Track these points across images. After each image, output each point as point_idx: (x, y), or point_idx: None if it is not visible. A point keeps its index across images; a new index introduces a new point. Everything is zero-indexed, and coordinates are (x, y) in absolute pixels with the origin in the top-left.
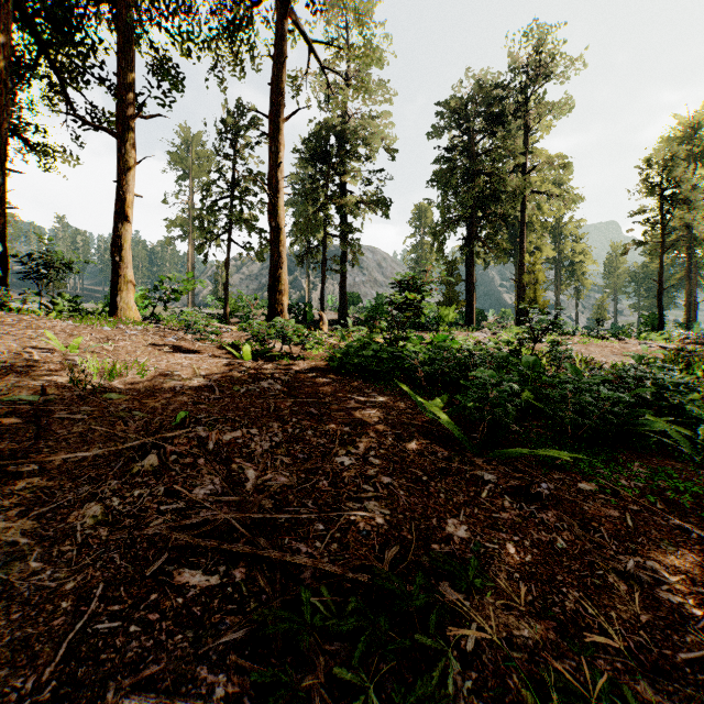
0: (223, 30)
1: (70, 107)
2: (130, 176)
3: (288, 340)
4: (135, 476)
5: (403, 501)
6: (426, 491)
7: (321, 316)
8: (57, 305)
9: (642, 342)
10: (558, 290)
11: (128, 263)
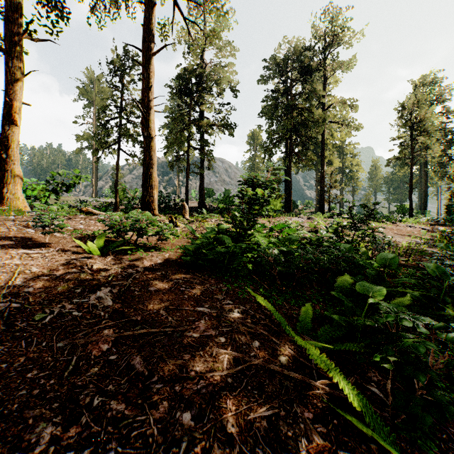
0: None
1: None
2: (18, 86)
3: (142, 233)
4: None
5: None
6: None
7: (184, 205)
8: None
9: (408, 225)
10: (341, 189)
11: (15, 160)
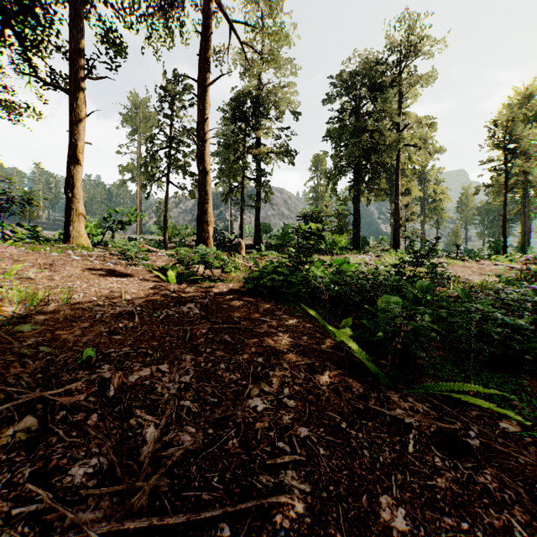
0: (160, 9)
1: (33, 70)
2: (81, 127)
3: (209, 265)
4: (1, 450)
5: (324, 465)
6: (347, 446)
7: (240, 242)
8: (18, 233)
9: (494, 263)
10: (423, 222)
11: (79, 199)
